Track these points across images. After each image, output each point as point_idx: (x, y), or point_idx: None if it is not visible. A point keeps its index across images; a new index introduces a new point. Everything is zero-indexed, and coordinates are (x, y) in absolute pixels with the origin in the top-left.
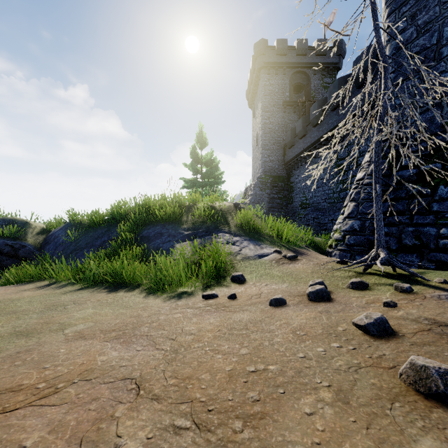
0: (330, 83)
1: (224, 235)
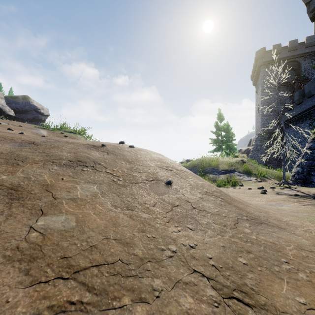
0: None
1: (237, 173)
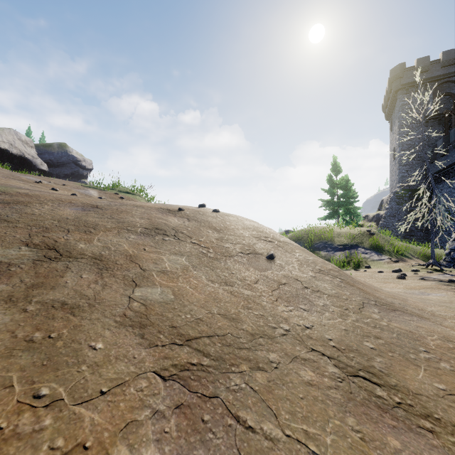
0: None
1: (361, 249)
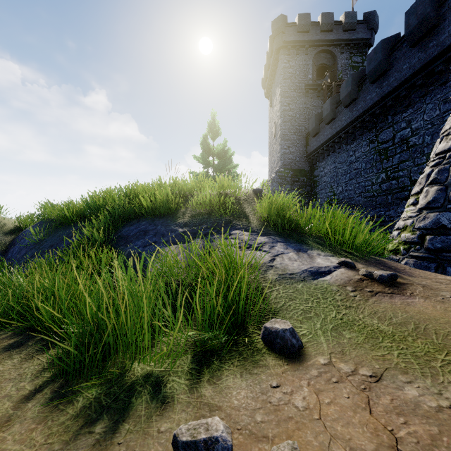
0: (360, 62)
1: (241, 233)
